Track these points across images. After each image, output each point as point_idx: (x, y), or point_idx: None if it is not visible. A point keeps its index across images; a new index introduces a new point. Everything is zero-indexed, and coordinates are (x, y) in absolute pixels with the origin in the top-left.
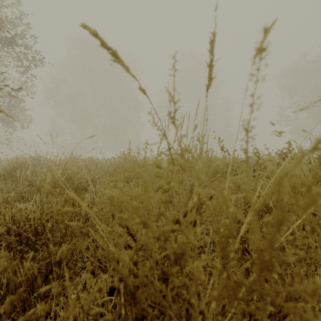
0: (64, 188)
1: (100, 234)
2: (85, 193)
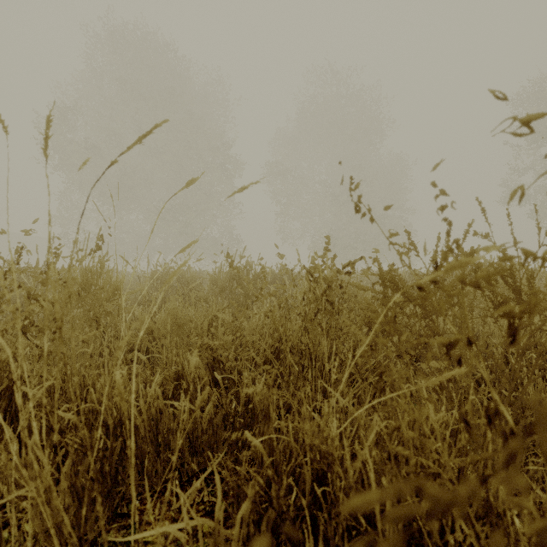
0: None
1: None
2: None
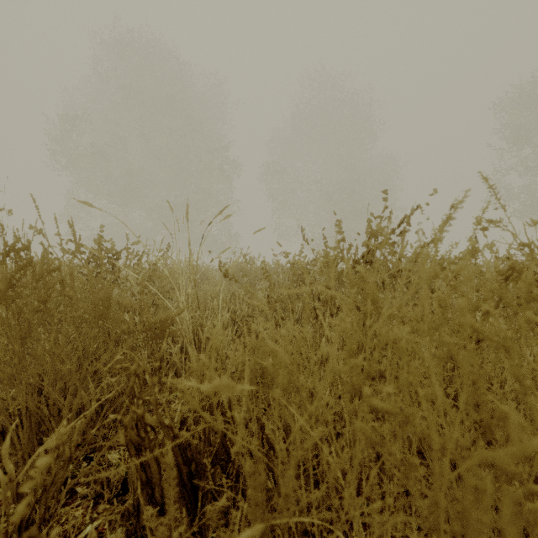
0: None
1: None
2: None
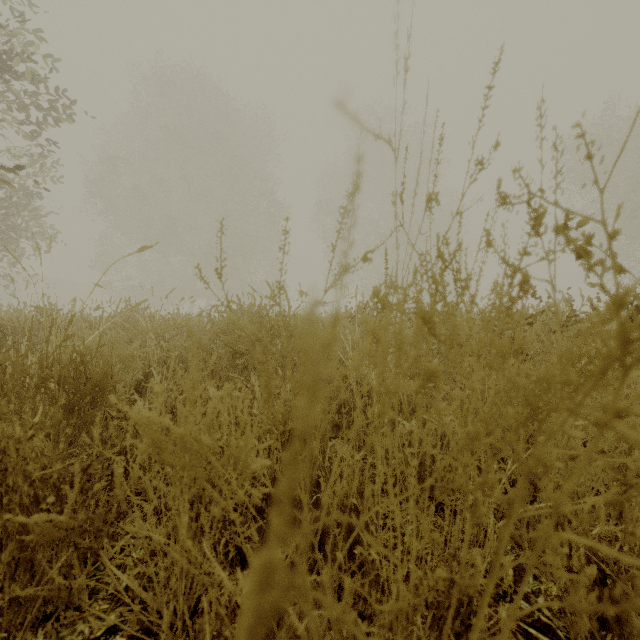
0: (56, 390)
1: (138, 542)
2: (145, 393)
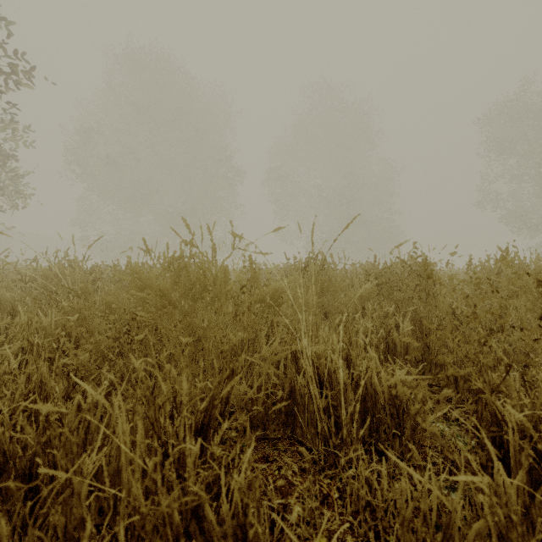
0: None
1: None
2: None
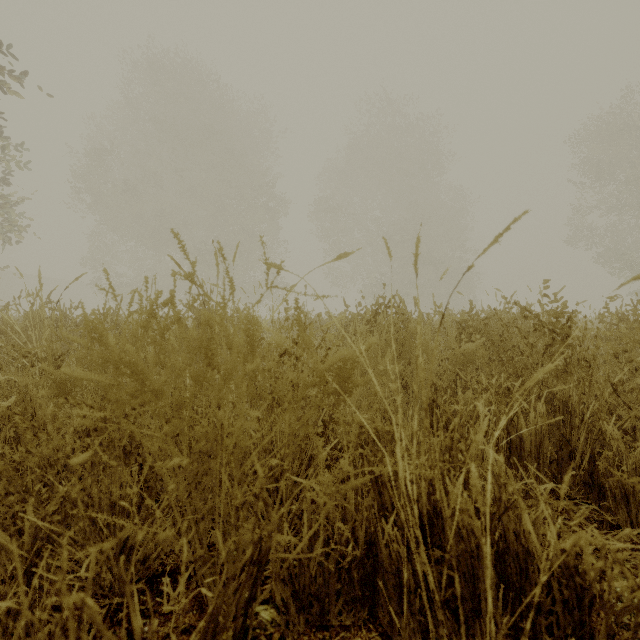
0: None
1: None
2: None
